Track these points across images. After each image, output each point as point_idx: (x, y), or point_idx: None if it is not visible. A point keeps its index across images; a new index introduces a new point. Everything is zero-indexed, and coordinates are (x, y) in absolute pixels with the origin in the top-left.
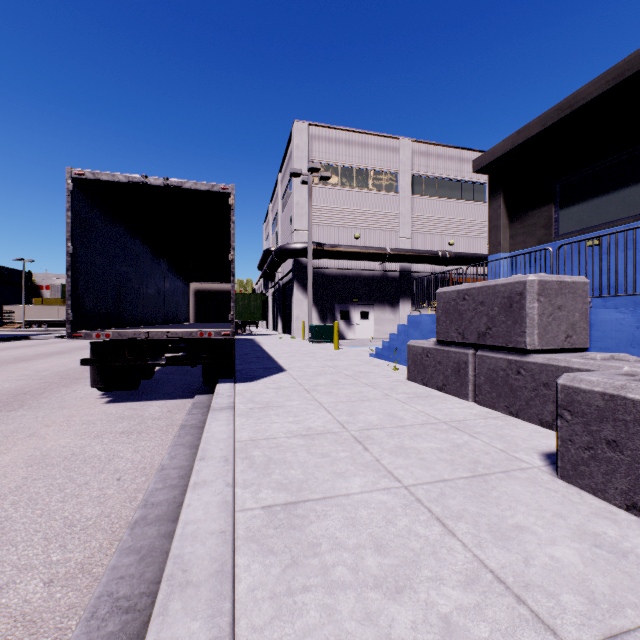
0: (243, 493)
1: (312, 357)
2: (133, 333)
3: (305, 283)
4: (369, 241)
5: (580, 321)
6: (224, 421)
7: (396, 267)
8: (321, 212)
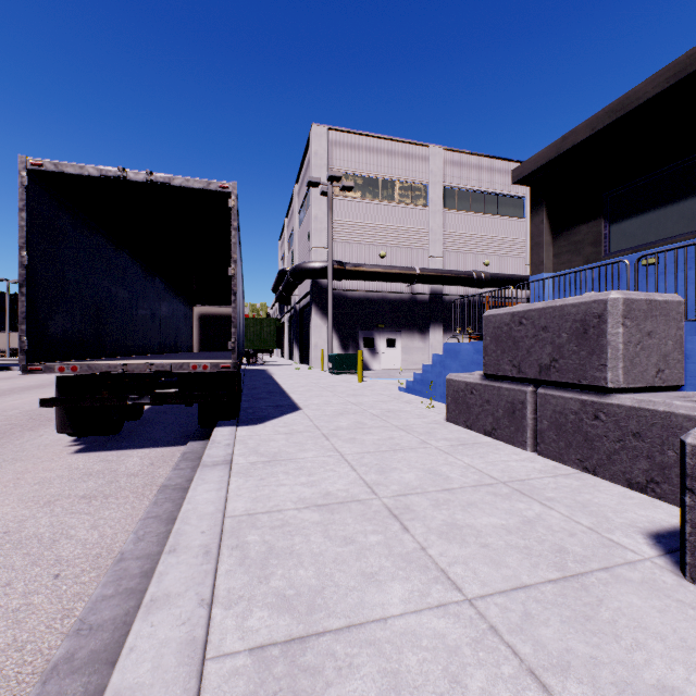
0: (223, 618)
1: (332, 392)
2: (107, 366)
3: (324, 307)
4: (396, 260)
5: (674, 351)
6: (215, 484)
7: (426, 289)
8: (342, 227)
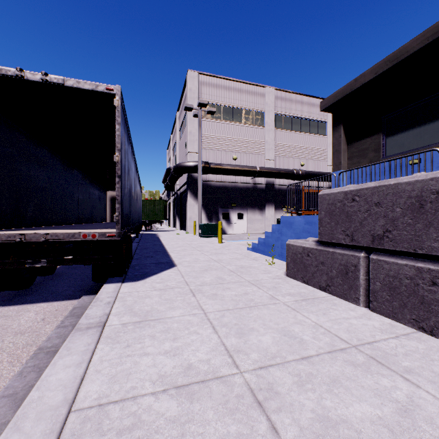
0: None
1: (200, 251)
2: (7, 235)
3: (196, 192)
4: (243, 161)
5: None
6: (77, 355)
7: (263, 181)
8: (208, 139)
